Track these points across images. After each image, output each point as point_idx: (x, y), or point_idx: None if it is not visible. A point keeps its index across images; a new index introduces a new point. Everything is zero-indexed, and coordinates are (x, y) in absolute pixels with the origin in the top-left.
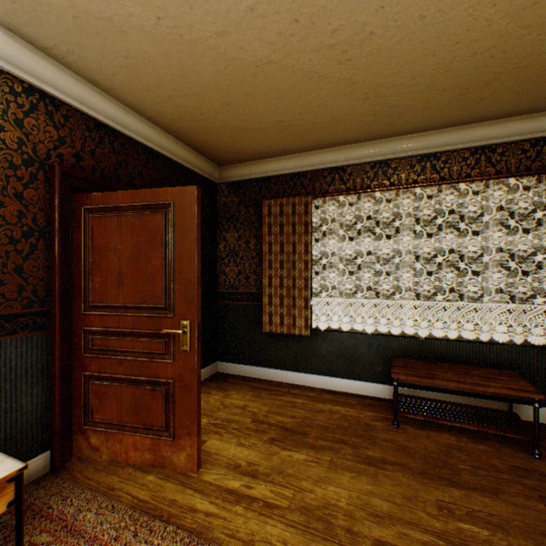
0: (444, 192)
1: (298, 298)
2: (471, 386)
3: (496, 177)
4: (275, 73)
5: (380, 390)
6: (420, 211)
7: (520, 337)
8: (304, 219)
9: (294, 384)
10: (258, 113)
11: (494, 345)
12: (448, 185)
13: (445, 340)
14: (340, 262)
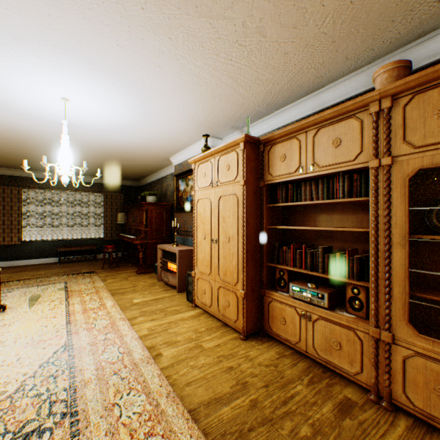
0: (78, 194)
1: (15, 229)
2: (82, 248)
3: (92, 192)
4: (18, 160)
5: (55, 260)
6: (71, 197)
7: (100, 236)
8: (18, 196)
9: (12, 266)
10: (4, 161)
11: (92, 239)
12: (79, 192)
13: (78, 239)
14: (37, 214)
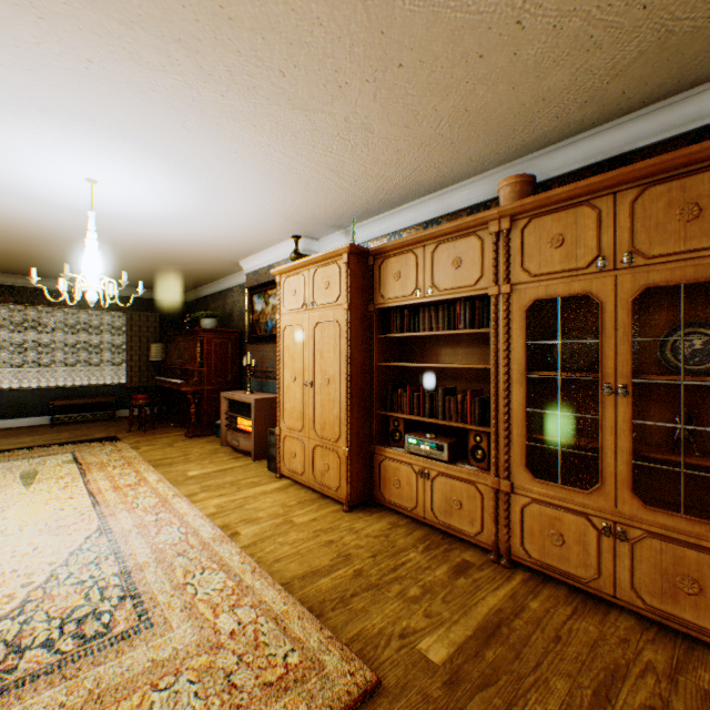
0: (83, 312)
1: None
2: (91, 400)
3: (108, 310)
4: None
5: (44, 420)
6: (70, 318)
7: (121, 382)
8: None
9: None
10: None
11: (108, 386)
12: (85, 309)
13: (84, 387)
14: (11, 346)
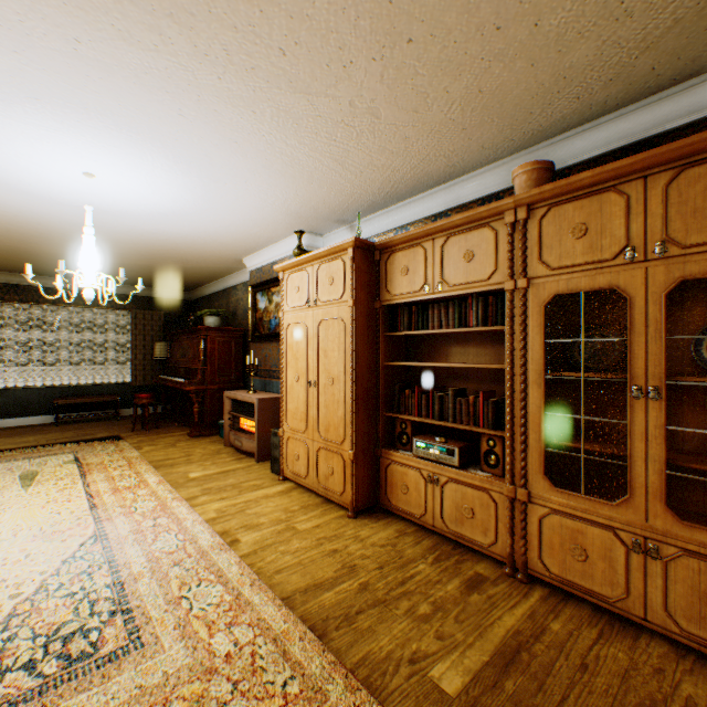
0: (88, 311)
1: None
2: (95, 399)
3: (112, 309)
4: None
5: (48, 419)
6: (75, 317)
7: (125, 380)
8: None
9: None
10: None
11: (112, 385)
12: (90, 308)
13: (88, 386)
14: (16, 344)
